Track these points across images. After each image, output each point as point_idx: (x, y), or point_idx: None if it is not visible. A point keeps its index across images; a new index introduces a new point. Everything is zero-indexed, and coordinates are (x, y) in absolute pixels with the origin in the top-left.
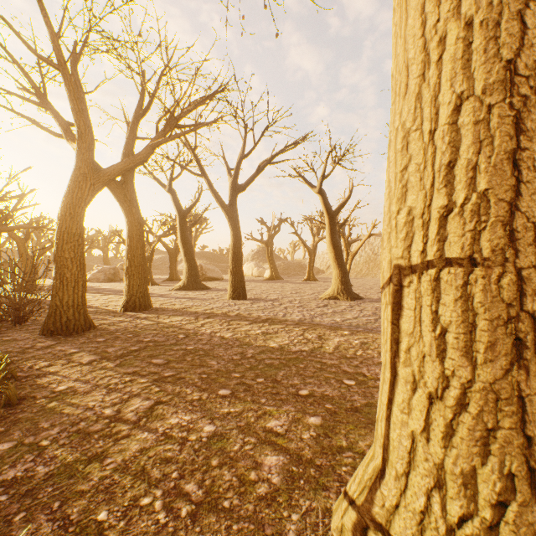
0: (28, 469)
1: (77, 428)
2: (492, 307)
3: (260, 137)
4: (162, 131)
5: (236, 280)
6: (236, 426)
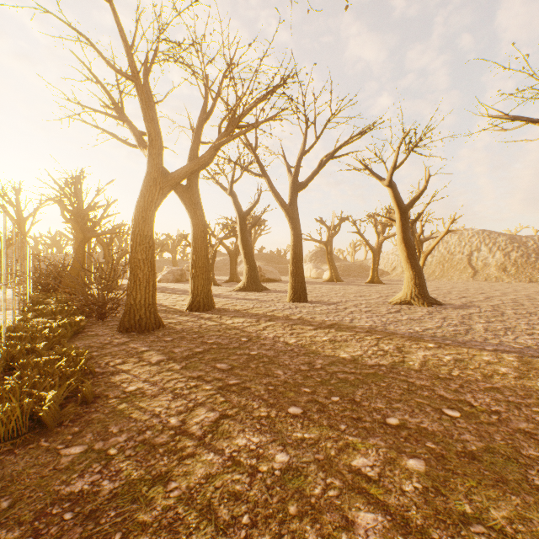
0: (94, 482)
1: (143, 437)
2: None
3: (322, 130)
4: (225, 131)
5: (296, 282)
6: (313, 459)
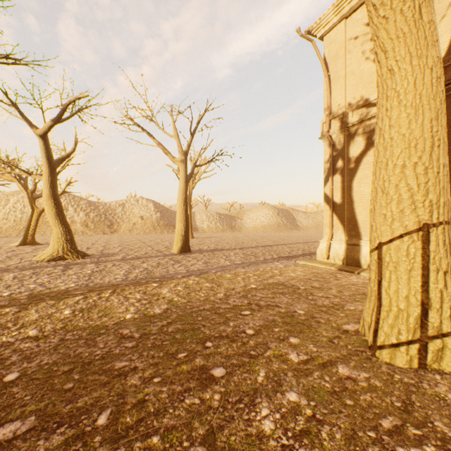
0: None
1: None
2: None
3: None
4: None
5: None
6: (294, 378)
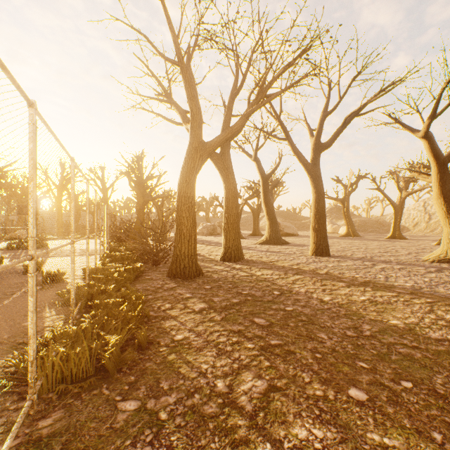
0: None
1: (191, 402)
2: None
3: (346, 90)
4: (255, 99)
5: (318, 237)
6: None
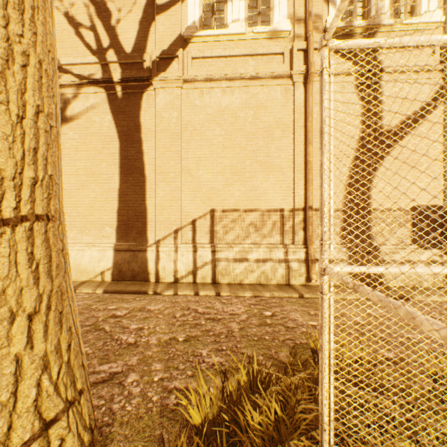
0: None
1: None
2: (57, 244)
3: None
4: None
5: None
6: None
